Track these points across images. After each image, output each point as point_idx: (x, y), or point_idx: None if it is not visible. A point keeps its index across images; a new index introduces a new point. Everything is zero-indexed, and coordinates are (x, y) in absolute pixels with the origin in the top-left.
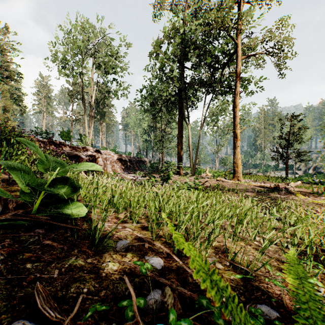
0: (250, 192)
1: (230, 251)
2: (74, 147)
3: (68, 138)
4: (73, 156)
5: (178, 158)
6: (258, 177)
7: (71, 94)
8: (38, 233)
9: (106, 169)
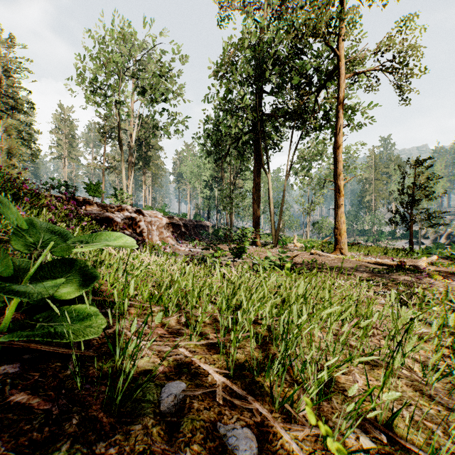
0: (362, 272)
1: (381, 406)
2: (105, 205)
3: (97, 194)
4: (103, 218)
5: (254, 222)
6: (370, 249)
7: (103, 132)
8: (4, 375)
9: (152, 237)
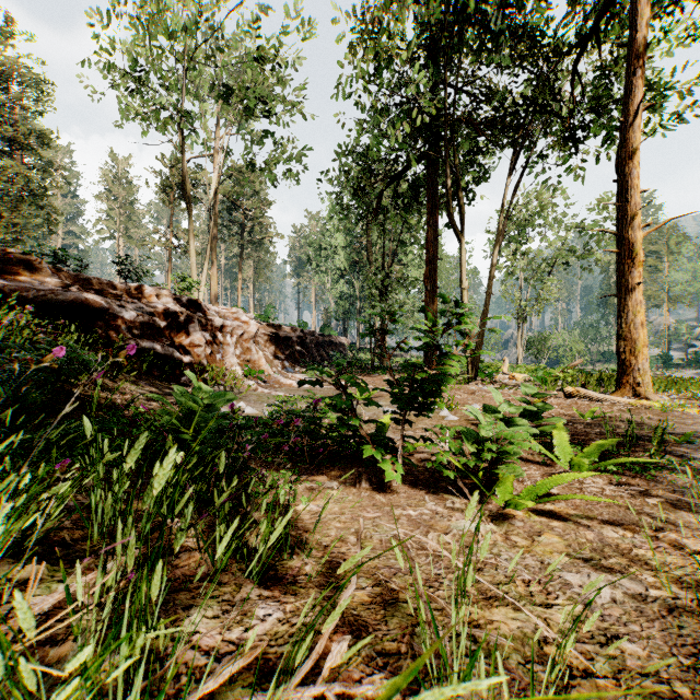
0: None
1: None
2: (96, 280)
3: (131, 277)
4: (69, 305)
5: (427, 332)
6: None
7: (168, 186)
8: None
9: (222, 358)
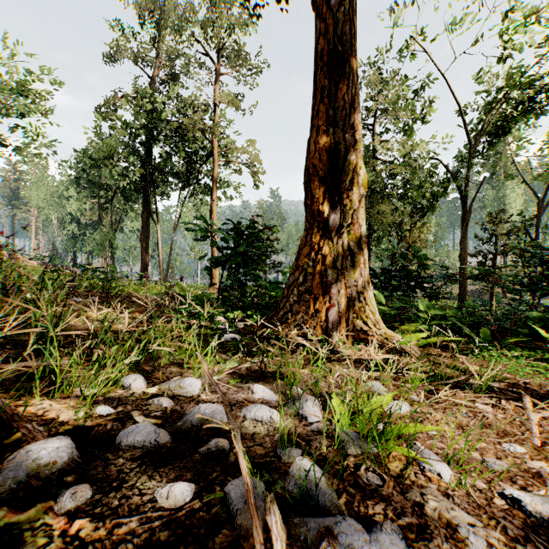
0: None
1: None
2: None
3: None
4: None
5: (142, 268)
6: None
7: None
8: None
9: None
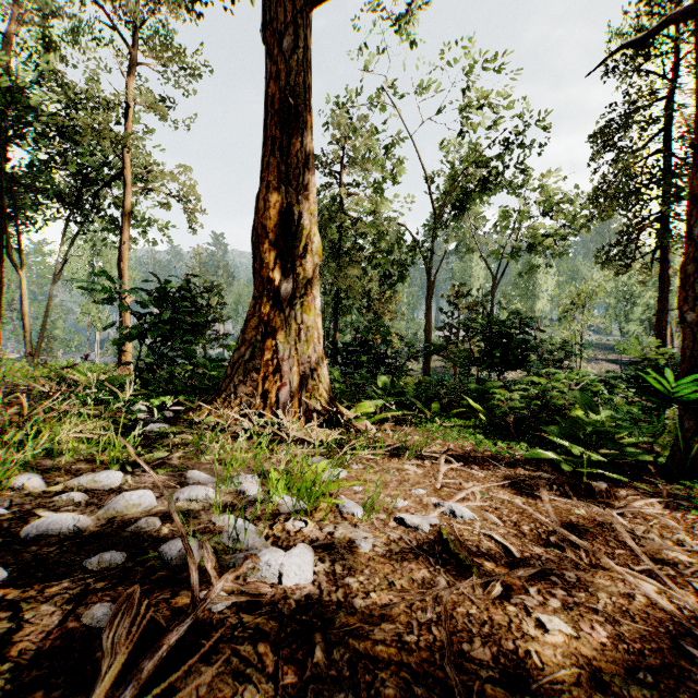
0: None
1: None
2: None
3: None
4: None
5: None
6: None
7: None
8: None
9: None
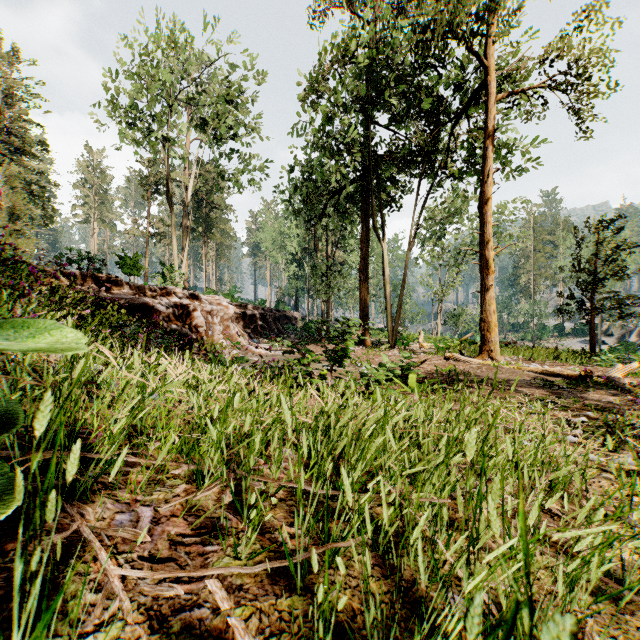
0: (526, 387)
1: None
2: (142, 287)
3: (135, 271)
4: (138, 306)
5: (361, 312)
6: (534, 352)
7: (146, 184)
8: None
9: (212, 334)
